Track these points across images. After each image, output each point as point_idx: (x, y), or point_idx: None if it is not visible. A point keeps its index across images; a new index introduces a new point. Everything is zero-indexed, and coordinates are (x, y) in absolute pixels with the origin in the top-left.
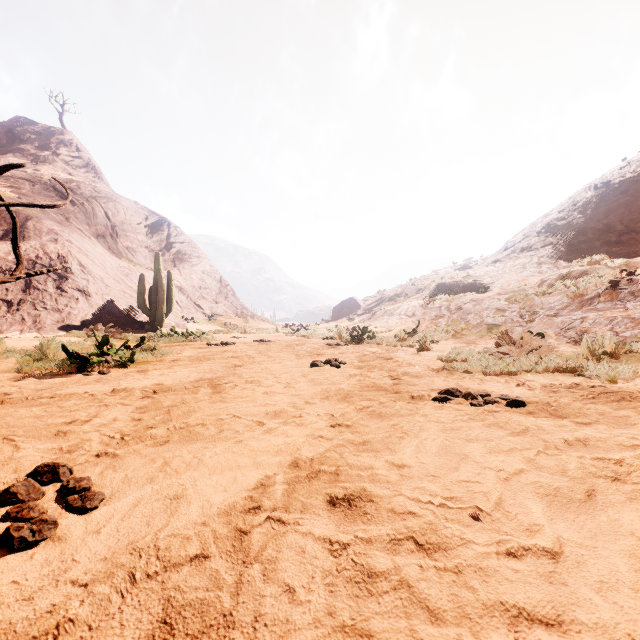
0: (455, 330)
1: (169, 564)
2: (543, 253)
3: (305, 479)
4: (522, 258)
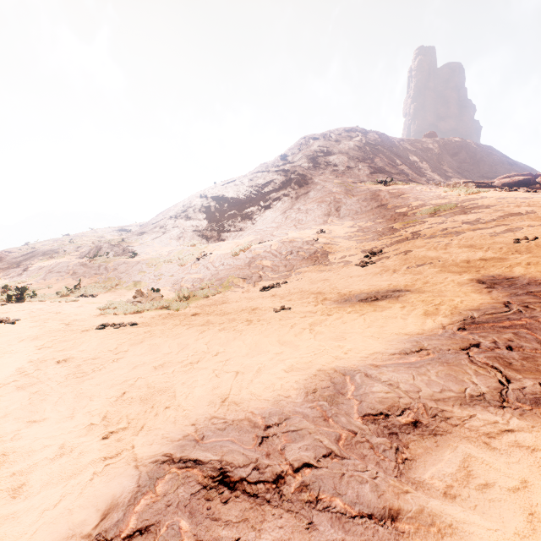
0: (111, 286)
1: (5, 384)
2: (173, 232)
3: (40, 363)
4: (161, 233)
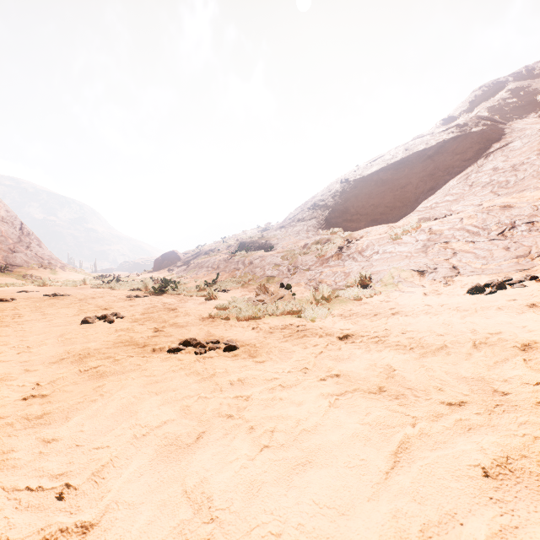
0: (244, 281)
1: None
2: (310, 224)
3: None
4: (298, 226)
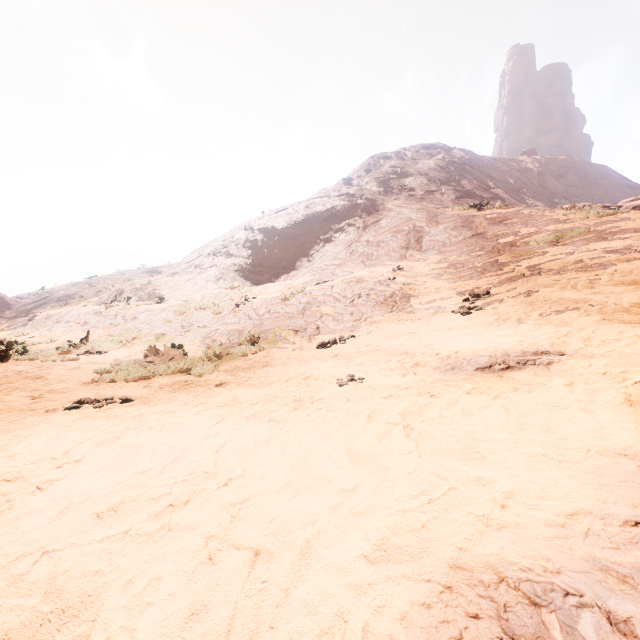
0: (127, 340)
1: None
2: (210, 272)
3: None
4: (196, 274)
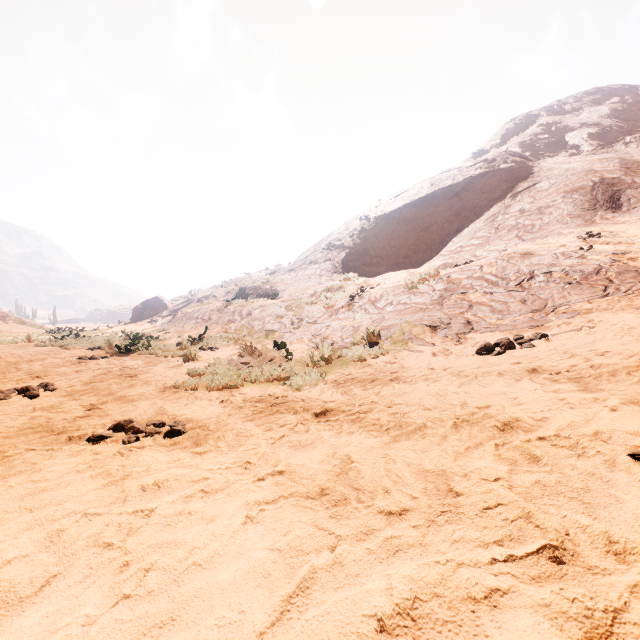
0: (238, 336)
1: None
2: (324, 267)
3: None
4: (310, 270)
